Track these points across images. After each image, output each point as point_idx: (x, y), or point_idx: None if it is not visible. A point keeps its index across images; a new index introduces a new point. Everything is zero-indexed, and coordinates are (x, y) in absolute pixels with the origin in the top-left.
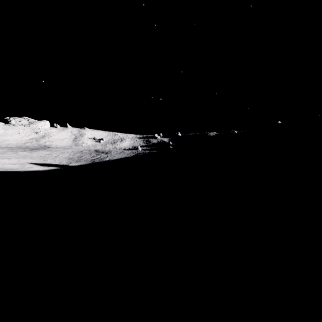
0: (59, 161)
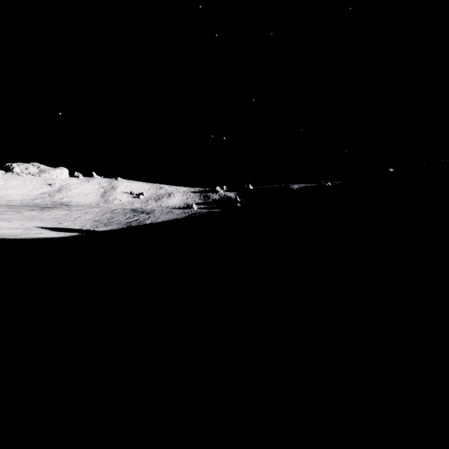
0: (80, 225)
